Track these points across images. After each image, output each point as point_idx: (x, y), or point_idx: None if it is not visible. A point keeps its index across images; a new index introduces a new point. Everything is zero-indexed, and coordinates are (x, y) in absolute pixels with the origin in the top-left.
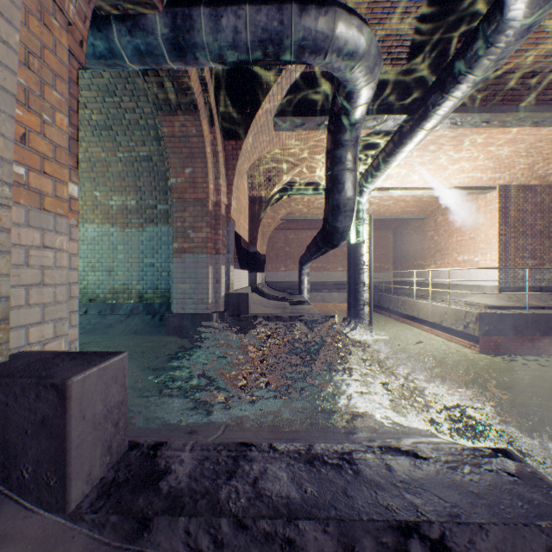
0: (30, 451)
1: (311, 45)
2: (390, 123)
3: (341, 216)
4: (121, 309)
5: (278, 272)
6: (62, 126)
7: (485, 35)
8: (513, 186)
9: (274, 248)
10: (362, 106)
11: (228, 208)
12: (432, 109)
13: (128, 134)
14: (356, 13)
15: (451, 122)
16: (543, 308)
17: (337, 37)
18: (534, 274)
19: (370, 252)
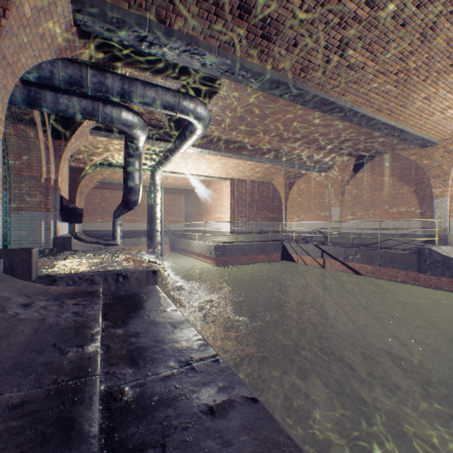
0: (20, 267)
1: (110, 120)
2: (162, 145)
3: (133, 194)
4: None
5: (95, 223)
6: (1, 172)
7: (191, 128)
8: (237, 179)
9: (92, 203)
10: (141, 142)
11: (56, 182)
12: (180, 145)
13: None
14: (132, 110)
15: (193, 150)
16: (246, 242)
17: (123, 120)
18: (246, 225)
19: (161, 211)
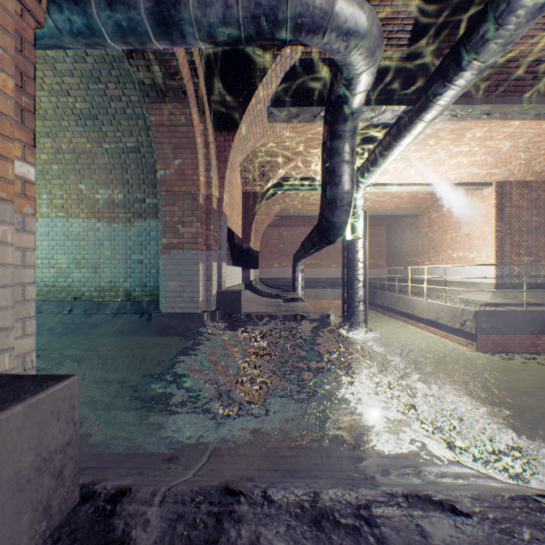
0: None
1: (309, 22)
2: (388, 115)
3: (338, 211)
4: (107, 307)
5: (271, 269)
6: (5, 89)
7: (493, 17)
8: (509, 182)
9: (268, 245)
10: (361, 94)
11: (220, 202)
12: (433, 100)
13: (114, 123)
14: None
15: (451, 114)
16: (540, 305)
17: (337, 14)
18: (529, 271)
19: (365, 248)
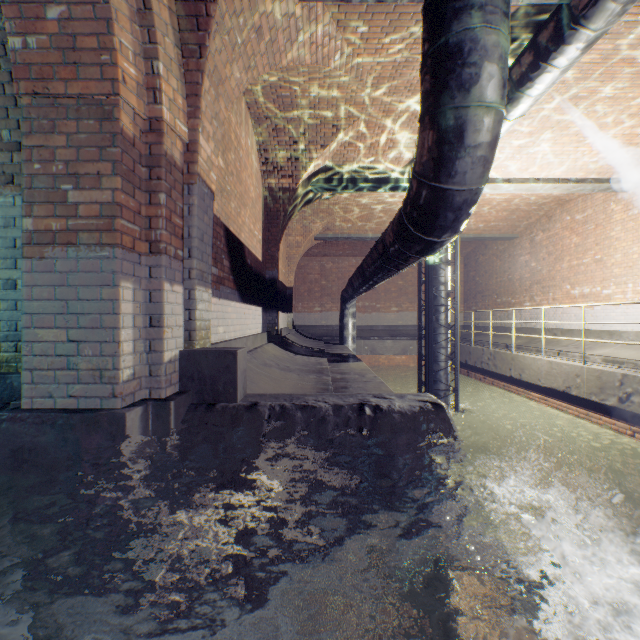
0: None
1: None
2: None
3: (463, 159)
4: None
5: (311, 314)
6: None
7: None
8: None
9: (306, 281)
10: None
11: (190, 151)
12: None
13: None
14: None
15: None
16: None
17: None
18: None
19: (455, 278)
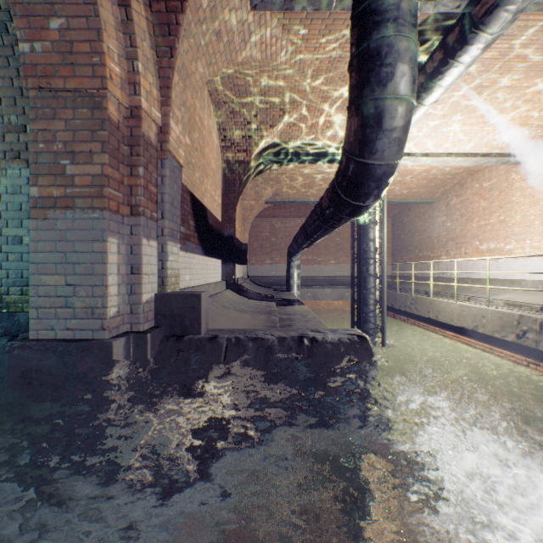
0: None
1: None
2: None
3: (382, 140)
4: None
5: (262, 266)
6: None
7: None
8: None
9: (259, 238)
10: None
11: (162, 132)
12: None
13: None
14: None
15: None
16: None
17: None
18: None
19: (382, 236)
